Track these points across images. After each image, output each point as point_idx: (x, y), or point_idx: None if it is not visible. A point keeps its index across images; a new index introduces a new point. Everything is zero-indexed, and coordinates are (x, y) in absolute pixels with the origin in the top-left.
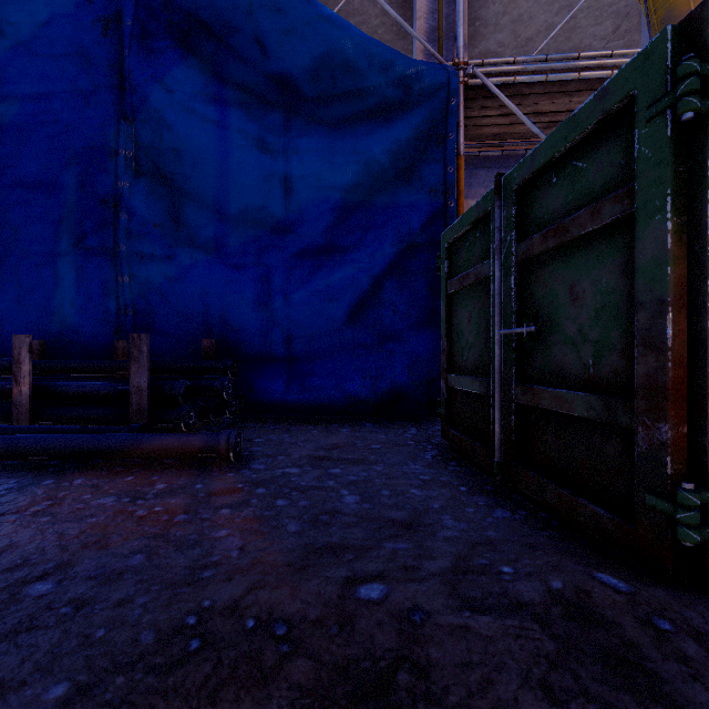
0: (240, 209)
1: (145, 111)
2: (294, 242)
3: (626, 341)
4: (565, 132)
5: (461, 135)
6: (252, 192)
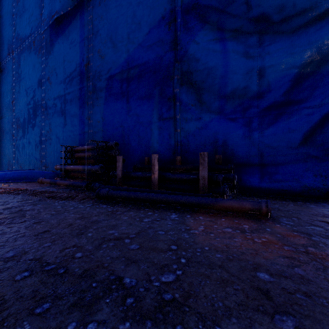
0: (233, 90)
1: (186, 56)
2: (264, 102)
3: None
4: None
5: None
6: (240, 80)
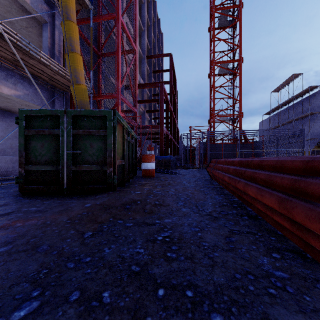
0: None
1: None
2: None
3: (104, 156)
4: (91, 112)
5: None
6: None
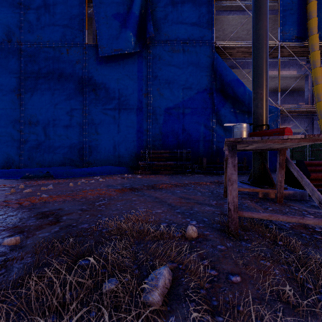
0: None
1: (219, 113)
2: None
3: None
4: None
5: (279, 120)
6: None
